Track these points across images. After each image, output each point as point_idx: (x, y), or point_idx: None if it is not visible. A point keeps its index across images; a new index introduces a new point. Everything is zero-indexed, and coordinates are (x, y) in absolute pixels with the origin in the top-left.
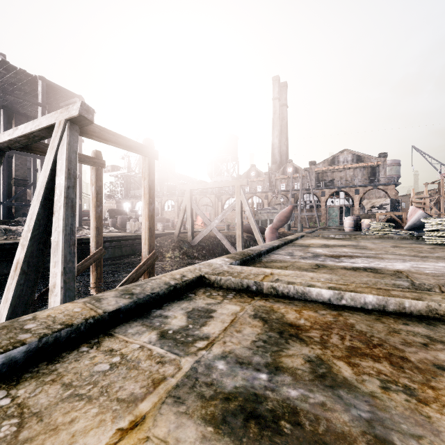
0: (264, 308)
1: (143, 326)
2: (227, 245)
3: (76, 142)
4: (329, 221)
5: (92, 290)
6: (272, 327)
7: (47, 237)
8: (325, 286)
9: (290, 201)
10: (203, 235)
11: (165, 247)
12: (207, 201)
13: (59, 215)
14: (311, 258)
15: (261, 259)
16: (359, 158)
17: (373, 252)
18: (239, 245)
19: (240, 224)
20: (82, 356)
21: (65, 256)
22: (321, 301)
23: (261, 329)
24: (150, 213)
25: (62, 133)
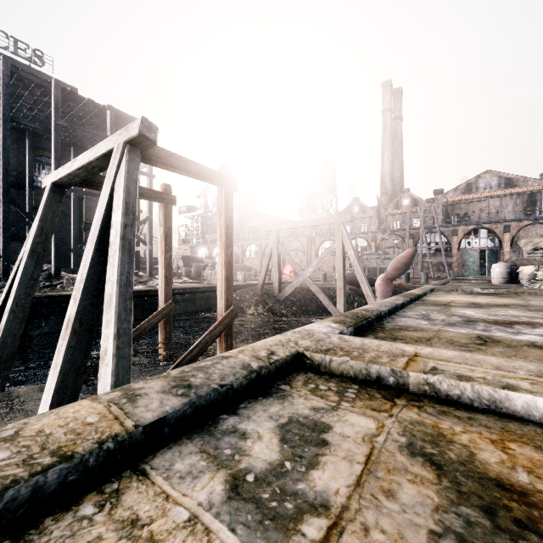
0: (423, 428)
1: (202, 455)
2: (324, 301)
3: (137, 169)
4: (463, 269)
5: (160, 353)
6: (460, 489)
7: (103, 288)
8: (540, 390)
9: (407, 243)
10: (293, 287)
11: (247, 301)
12: (297, 245)
13: (114, 260)
14: (463, 325)
15: (383, 323)
16: (510, 181)
17: None
18: (340, 300)
19: (342, 273)
20: (76, 533)
21: (118, 313)
22: (536, 420)
23: (436, 491)
24: (227, 258)
25: (120, 159)
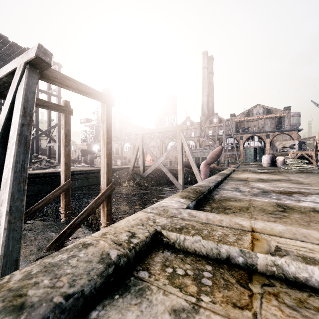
0: None
1: None
2: (171, 177)
3: (35, 83)
4: (246, 158)
5: (61, 215)
6: None
7: None
8: None
9: (216, 143)
10: (152, 169)
11: (123, 178)
12: (154, 143)
13: (11, 151)
14: (263, 195)
15: (213, 195)
16: (269, 111)
17: (316, 188)
18: (180, 177)
19: (181, 160)
20: None
21: (12, 194)
22: None
23: None
24: (108, 151)
25: (21, 75)
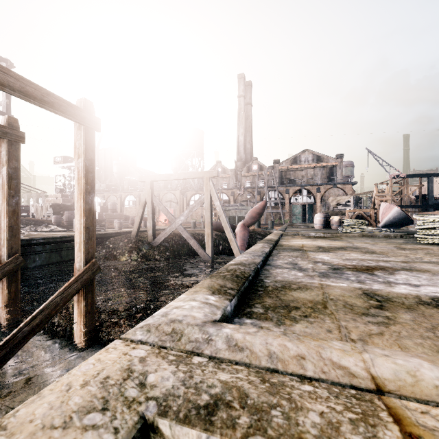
0: None
1: None
2: (195, 246)
3: None
4: (293, 218)
5: (1, 317)
6: None
7: None
8: None
9: (256, 198)
10: (166, 234)
11: (120, 248)
12: (171, 197)
13: None
14: (336, 275)
15: (262, 280)
16: (319, 158)
17: (396, 259)
18: (208, 245)
19: (210, 221)
20: None
21: None
22: None
23: None
24: (87, 205)
25: None
